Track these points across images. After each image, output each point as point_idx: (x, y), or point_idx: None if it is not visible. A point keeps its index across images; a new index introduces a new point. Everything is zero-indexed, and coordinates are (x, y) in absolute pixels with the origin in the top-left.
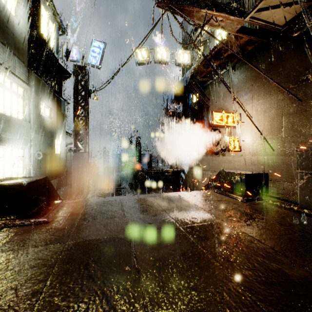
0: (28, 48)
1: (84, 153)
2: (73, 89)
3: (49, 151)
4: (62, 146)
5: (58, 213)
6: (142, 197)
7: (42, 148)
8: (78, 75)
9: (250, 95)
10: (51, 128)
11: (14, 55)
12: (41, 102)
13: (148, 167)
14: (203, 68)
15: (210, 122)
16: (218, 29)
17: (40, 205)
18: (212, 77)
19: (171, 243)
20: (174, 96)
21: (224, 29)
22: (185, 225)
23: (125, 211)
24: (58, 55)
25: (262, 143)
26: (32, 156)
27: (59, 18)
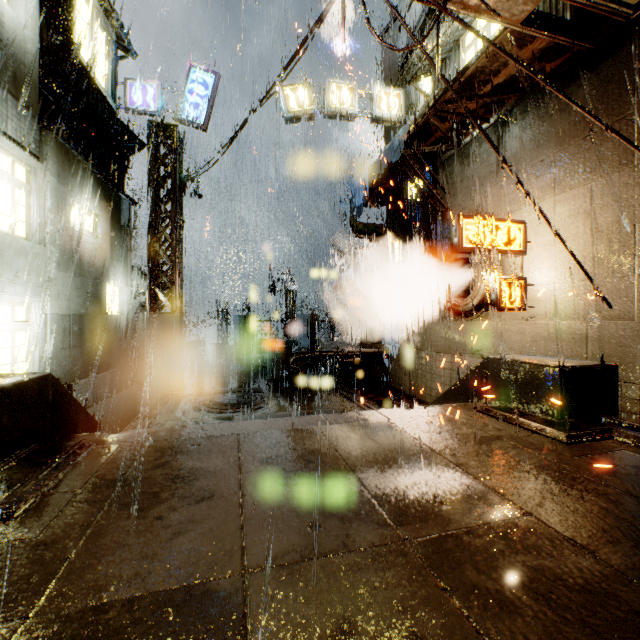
0: (42, 78)
1: (171, 315)
2: (148, 174)
3: (92, 310)
4: (123, 298)
5: (60, 478)
6: (294, 424)
7: (75, 303)
8: (158, 144)
9: (548, 178)
10: (98, 259)
11: (3, 89)
12: (73, 200)
13: (311, 344)
14: (435, 122)
15: (456, 241)
16: (477, 16)
17: (19, 452)
18: (456, 143)
19: (386, 632)
20: (368, 188)
21: (496, 12)
22: (422, 537)
23: (244, 473)
24: (115, 101)
25: (580, 289)
26: (50, 321)
27: (116, 18)
